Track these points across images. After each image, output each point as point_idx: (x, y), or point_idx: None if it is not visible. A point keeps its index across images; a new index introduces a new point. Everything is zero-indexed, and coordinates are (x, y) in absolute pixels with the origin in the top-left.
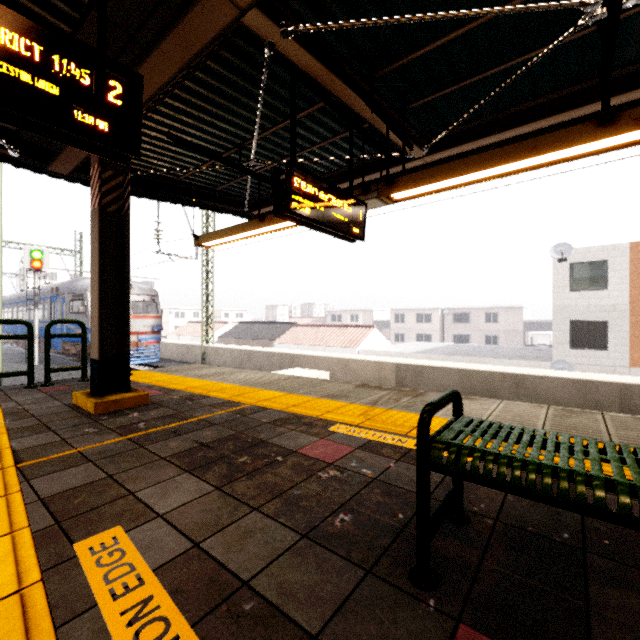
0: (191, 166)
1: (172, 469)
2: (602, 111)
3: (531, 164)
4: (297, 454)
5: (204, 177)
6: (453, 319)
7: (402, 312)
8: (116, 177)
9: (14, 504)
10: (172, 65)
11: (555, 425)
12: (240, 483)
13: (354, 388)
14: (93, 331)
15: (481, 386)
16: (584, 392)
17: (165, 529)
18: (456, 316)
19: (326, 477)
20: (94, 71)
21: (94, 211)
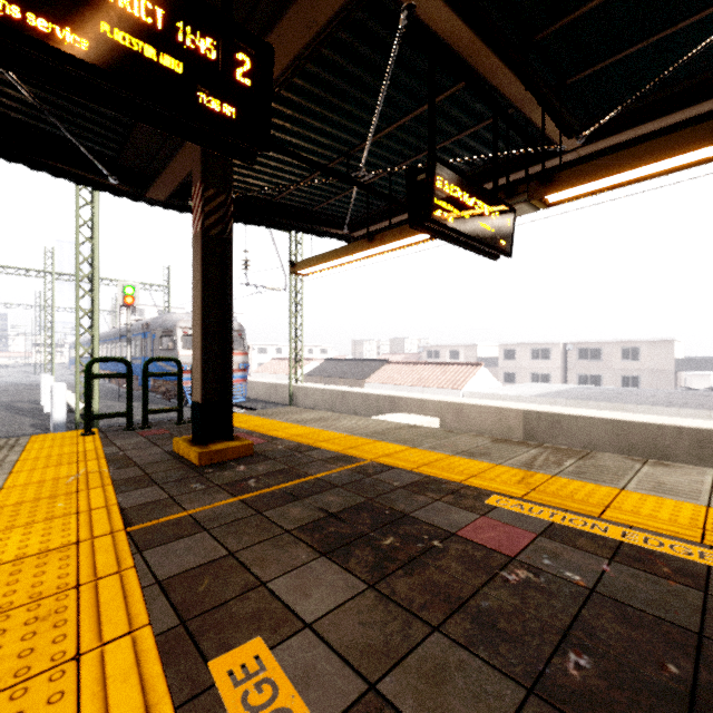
0: (289, 183)
1: (303, 549)
2: None
3: None
4: (458, 538)
5: (301, 196)
6: (578, 355)
7: (513, 347)
8: (218, 196)
9: (129, 586)
10: (287, 52)
11: None
12: (398, 580)
13: (491, 443)
14: (195, 370)
15: (645, 443)
16: None
17: (320, 650)
18: (582, 352)
19: (516, 581)
20: (220, 41)
21: (196, 235)
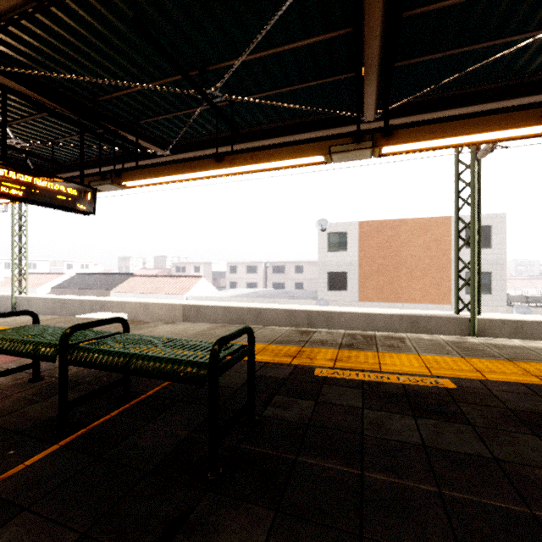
0: None
1: None
2: (213, 154)
3: (197, 176)
4: None
5: None
6: (273, 270)
7: (235, 265)
8: None
9: None
10: None
11: (197, 334)
12: None
13: None
14: None
15: (237, 318)
16: (291, 317)
17: None
18: (275, 268)
19: None
20: None
21: None
